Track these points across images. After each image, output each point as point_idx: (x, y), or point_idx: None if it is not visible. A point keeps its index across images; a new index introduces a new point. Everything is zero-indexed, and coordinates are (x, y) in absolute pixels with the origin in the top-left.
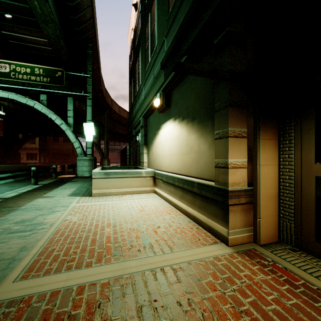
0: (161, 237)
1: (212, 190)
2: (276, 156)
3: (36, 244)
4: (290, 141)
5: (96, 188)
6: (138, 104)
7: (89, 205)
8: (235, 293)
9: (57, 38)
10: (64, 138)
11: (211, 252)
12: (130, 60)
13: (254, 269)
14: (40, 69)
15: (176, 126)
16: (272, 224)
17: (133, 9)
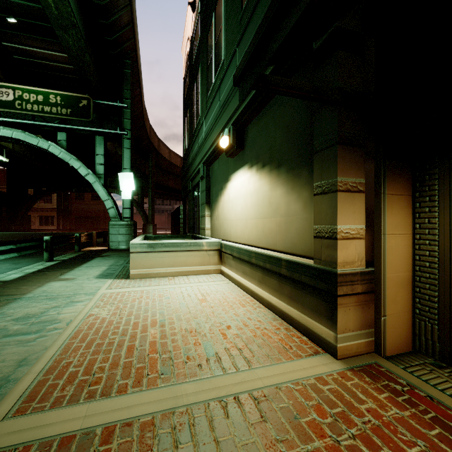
0: (232, 343)
1: (311, 272)
2: (409, 221)
3: (44, 353)
4: (432, 198)
5: (135, 266)
6: (196, 145)
7: (125, 292)
8: (356, 441)
9: (81, 51)
10: (93, 195)
11: (311, 369)
12: (185, 83)
13: (381, 399)
14: (58, 97)
15: (253, 176)
16: (403, 325)
17: (189, 10)
